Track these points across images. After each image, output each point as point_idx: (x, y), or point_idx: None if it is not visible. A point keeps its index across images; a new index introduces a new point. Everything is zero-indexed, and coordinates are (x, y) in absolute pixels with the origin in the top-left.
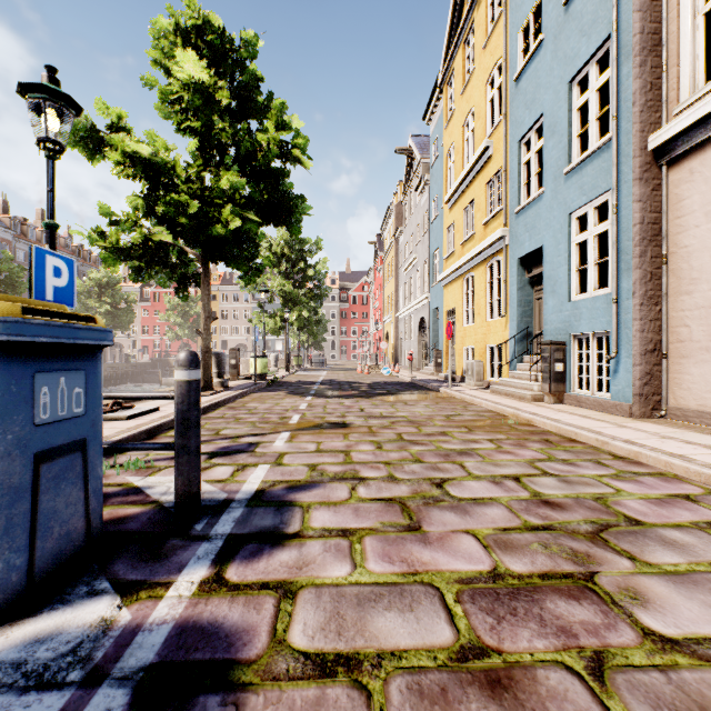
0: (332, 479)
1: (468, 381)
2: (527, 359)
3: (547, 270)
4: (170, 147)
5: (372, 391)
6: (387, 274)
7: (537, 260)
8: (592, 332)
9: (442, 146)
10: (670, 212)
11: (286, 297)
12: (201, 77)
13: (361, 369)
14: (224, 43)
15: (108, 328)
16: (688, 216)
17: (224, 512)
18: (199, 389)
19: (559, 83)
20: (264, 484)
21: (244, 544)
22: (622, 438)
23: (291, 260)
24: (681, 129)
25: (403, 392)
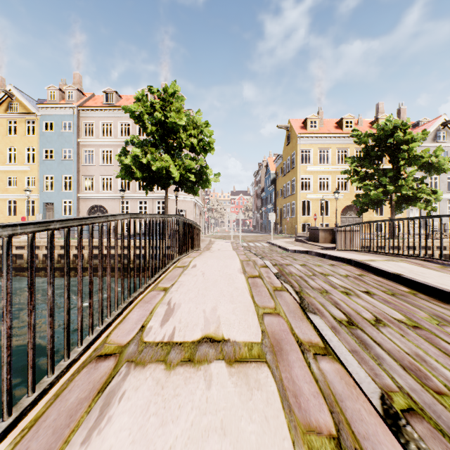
0: None
1: None
2: None
3: (56, 208)
4: None
5: None
6: None
7: (50, 204)
8: None
9: None
10: (81, 206)
11: None
12: None
13: None
14: None
15: None
16: (83, 207)
17: None
18: None
19: (60, 173)
20: None
21: None
22: None
23: None
24: (83, 196)
25: None
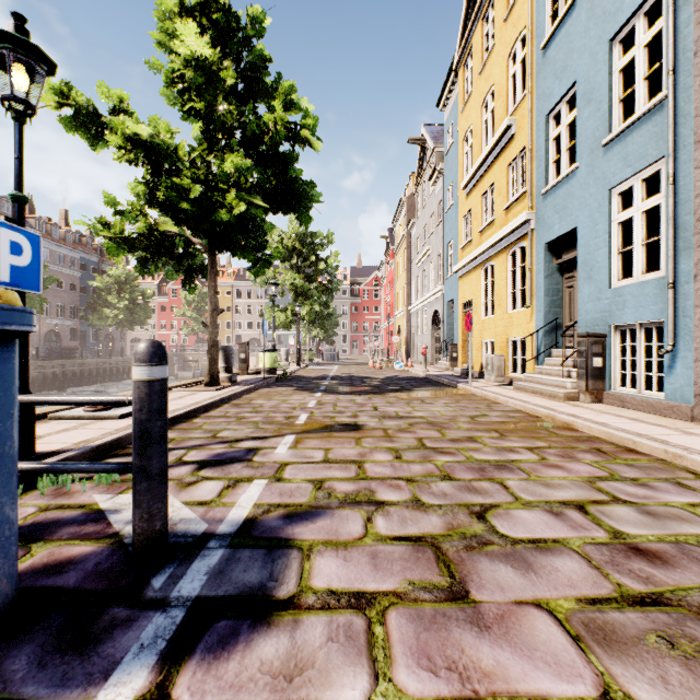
0: (342, 503)
1: (487, 377)
2: (555, 353)
3: (581, 254)
4: (173, 130)
5: (385, 387)
6: (398, 268)
7: (567, 244)
8: (639, 322)
9: (458, 131)
10: None
11: (297, 291)
12: (204, 52)
13: (373, 363)
14: (230, 22)
15: (18, 306)
16: None
17: (198, 556)
18: (164, 391)
19: (596, 44)
20: (257, 510)
21: (213, 620)
22: (698, 449)
23: (302, 254)
24: None
25: (419, 388)
